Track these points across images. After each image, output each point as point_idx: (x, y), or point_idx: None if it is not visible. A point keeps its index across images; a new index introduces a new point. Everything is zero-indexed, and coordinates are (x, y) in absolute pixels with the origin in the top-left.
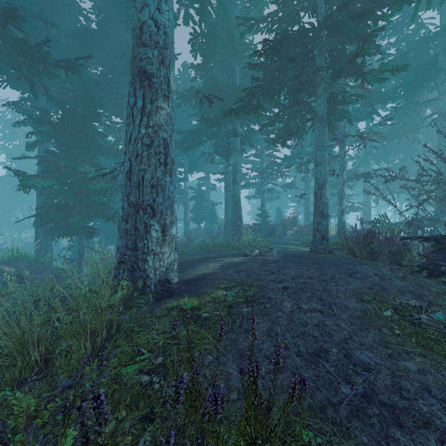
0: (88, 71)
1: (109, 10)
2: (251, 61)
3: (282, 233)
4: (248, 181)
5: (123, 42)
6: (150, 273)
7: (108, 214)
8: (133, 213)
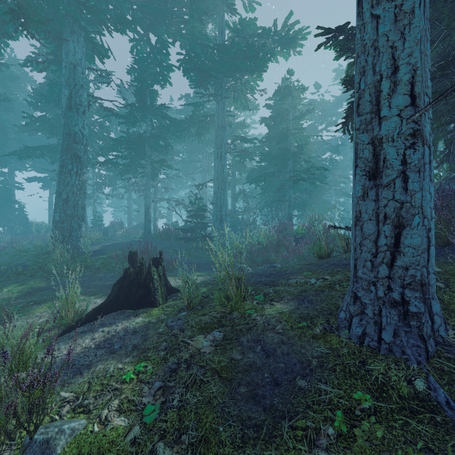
0: None
1: None
2: None
3: (114, 234)
4: None
5: None
6: (82, 246)
7: None
8: (69, 219)
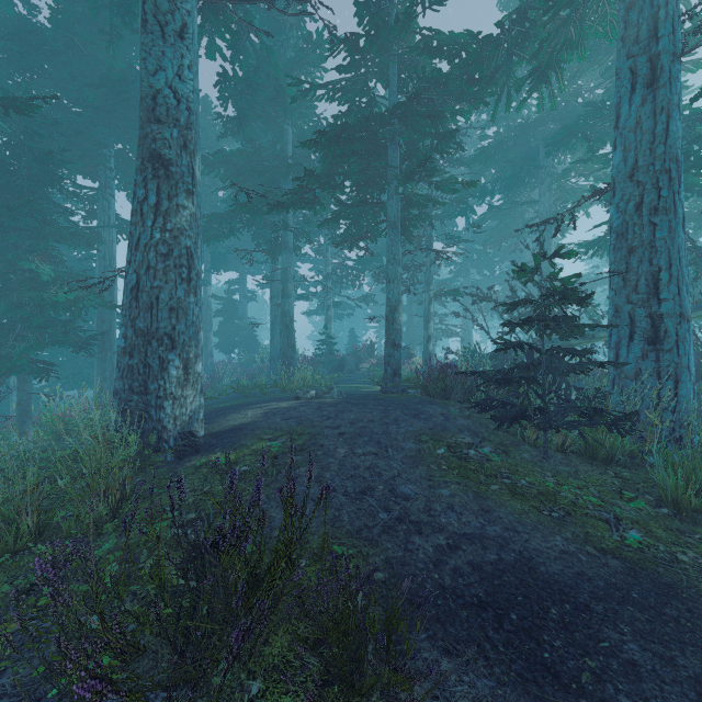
0: (31, 95)
1: (76, 4)
2: (311, 117)
3: (354, 368)
4: (307, 289)
5: (101, 58)
6: (168, 423)
7: (77, 341)
8: (142, 344)
